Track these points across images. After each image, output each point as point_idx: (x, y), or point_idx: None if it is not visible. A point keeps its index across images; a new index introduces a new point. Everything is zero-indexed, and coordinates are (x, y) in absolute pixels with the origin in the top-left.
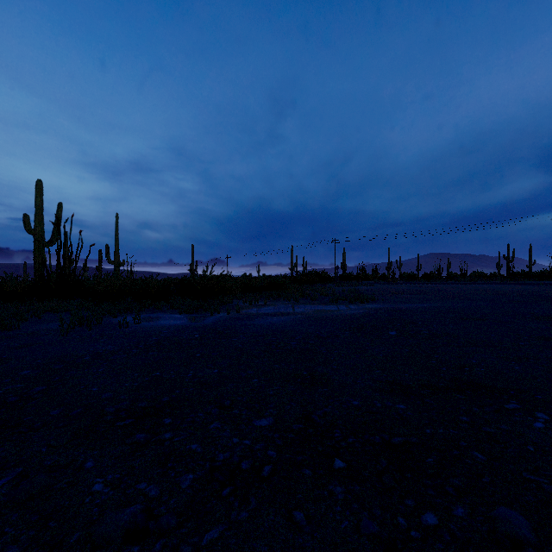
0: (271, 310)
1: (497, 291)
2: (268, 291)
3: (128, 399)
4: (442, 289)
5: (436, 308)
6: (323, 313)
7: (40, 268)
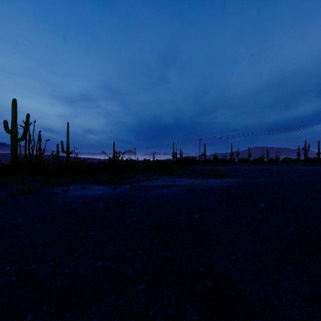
0: (161, 183)
1: (309, 170)
2: (159, 170)
3: None
4: (270, 168)
5: (279, 182)
6: (198, 185)
7: (14, 155)
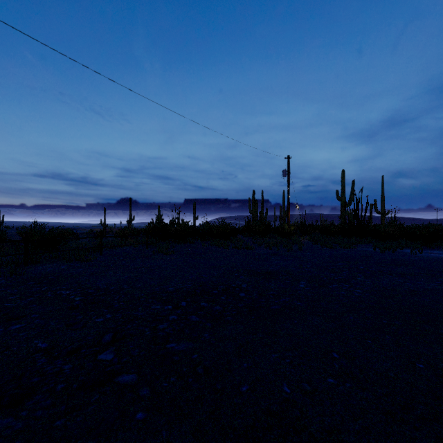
0: None
1: None
2: None
3: (440, 269)
4: None
5: None
6: None
7: (343, 219)
